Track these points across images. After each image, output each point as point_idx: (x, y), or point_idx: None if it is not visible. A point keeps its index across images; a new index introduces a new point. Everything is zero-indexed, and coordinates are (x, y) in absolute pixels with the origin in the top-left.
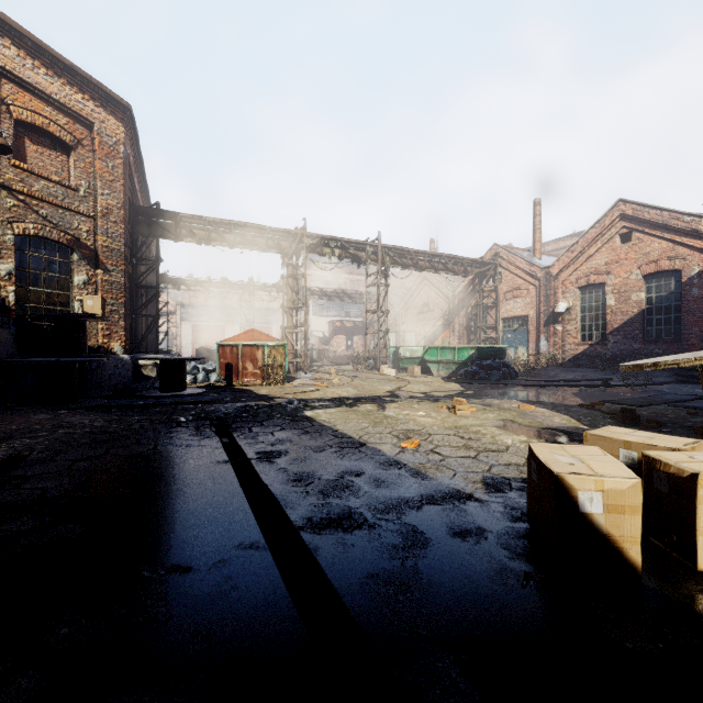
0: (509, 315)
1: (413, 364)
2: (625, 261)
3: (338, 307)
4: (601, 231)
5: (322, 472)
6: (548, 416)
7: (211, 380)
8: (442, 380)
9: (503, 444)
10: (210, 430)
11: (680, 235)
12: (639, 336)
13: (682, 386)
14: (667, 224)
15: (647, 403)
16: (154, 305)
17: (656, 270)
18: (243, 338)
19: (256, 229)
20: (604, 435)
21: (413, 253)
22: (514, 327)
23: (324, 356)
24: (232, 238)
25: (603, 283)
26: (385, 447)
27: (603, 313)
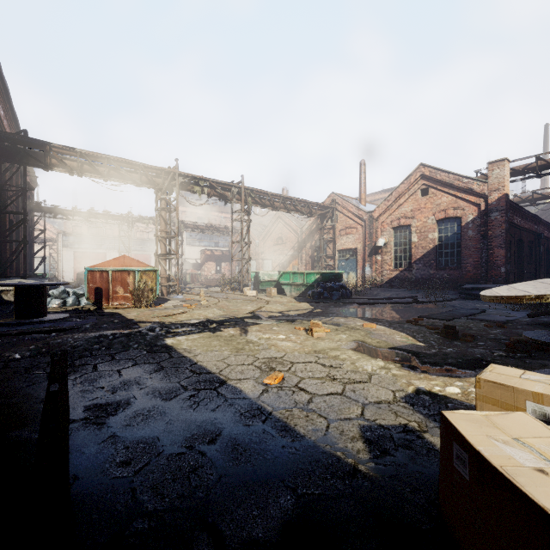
0: (343, 248)
1: (270, 286)
2: (424, 210)
3: (209, 238)
4: (408, 186)
5: (165, 439)
6: (390, 334)
7: (82, 304)
8: (294, 300)
9: (365, 372)
10: (43, 371)
11: (460, 192)
12: (434, 265)
13: (466, 301)
14: (452, 183)
15: (452, 317)
16: (29, 232)
17: (445, 217)
18: (113, 264)
19: (130, 164)
20: (504, 383)
21: (270, 195)
22: (347, 257)
23: (197, 279)
24: (105, 171)
25: (409, 225)
26: (246, 386)
27: (409, 247)
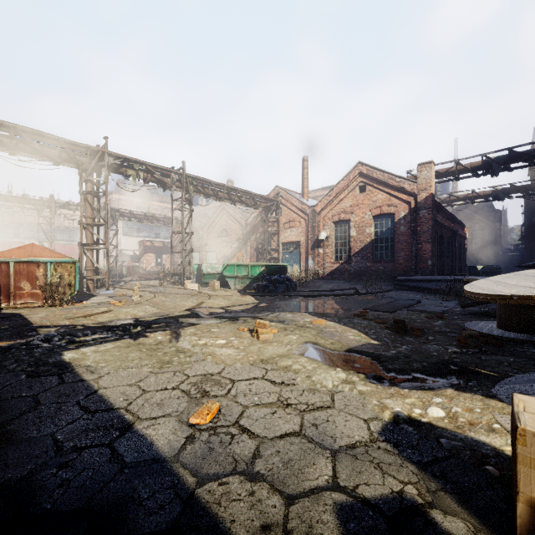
0: (287, 241)
1: (214, 279)
2: (362, 205)
3: (149, 228)
4: (348, 183)
5: None
6: (342, 332)
7: None
8: (238, 293)
9: (325, 390)
10: None
11: (394, 190)
12: (371, 258)
13: (401, 292)
14: (387, 182)
15: (394, 309)
16: None
17: (380, 213)
18: (17, 254)
19: (45, 137)
20: None
21: (214, 184)
22: (291, 250)
23: (134, 272)
24: (12, 143)
25: (349, 220)
26: (162, 432)
27: (349, 241)
